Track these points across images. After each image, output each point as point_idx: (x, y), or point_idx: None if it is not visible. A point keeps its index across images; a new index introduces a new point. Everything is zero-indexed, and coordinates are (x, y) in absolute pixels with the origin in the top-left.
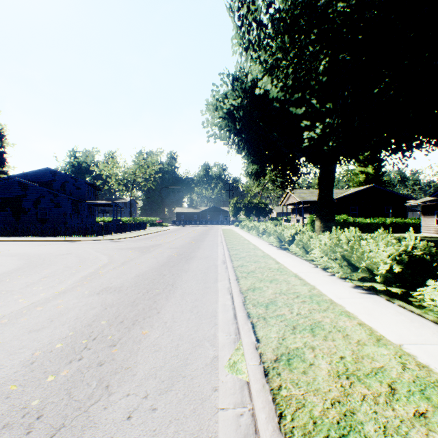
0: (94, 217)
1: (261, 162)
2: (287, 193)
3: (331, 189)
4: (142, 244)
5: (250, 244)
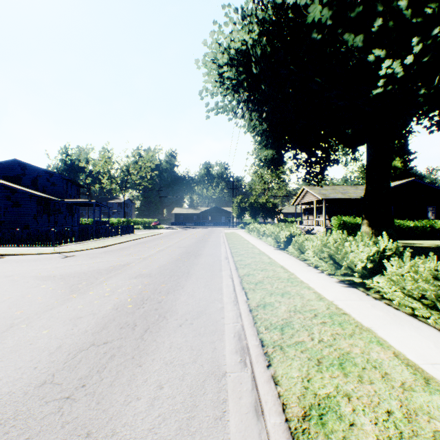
0: (77, 219)
1: (276, 147)
2: (303, 190)
3: (388, 178)
4: (98, 264)
5: (275, 266)
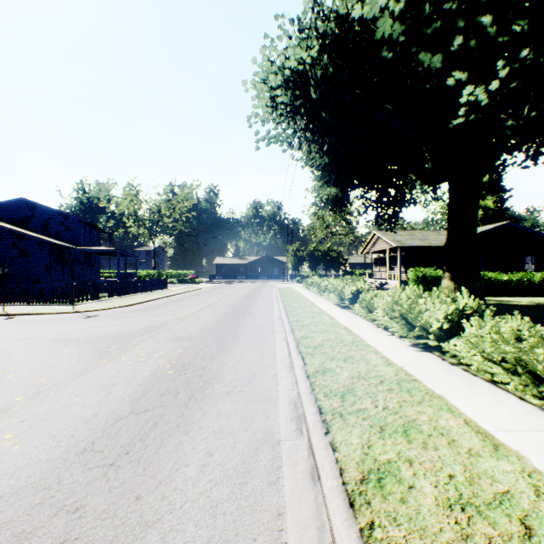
0: (97, 271)
1: (340, 184)
2: (373, 235)
3: (474, 222)
4: (128, 325)
5: (338, 327)
